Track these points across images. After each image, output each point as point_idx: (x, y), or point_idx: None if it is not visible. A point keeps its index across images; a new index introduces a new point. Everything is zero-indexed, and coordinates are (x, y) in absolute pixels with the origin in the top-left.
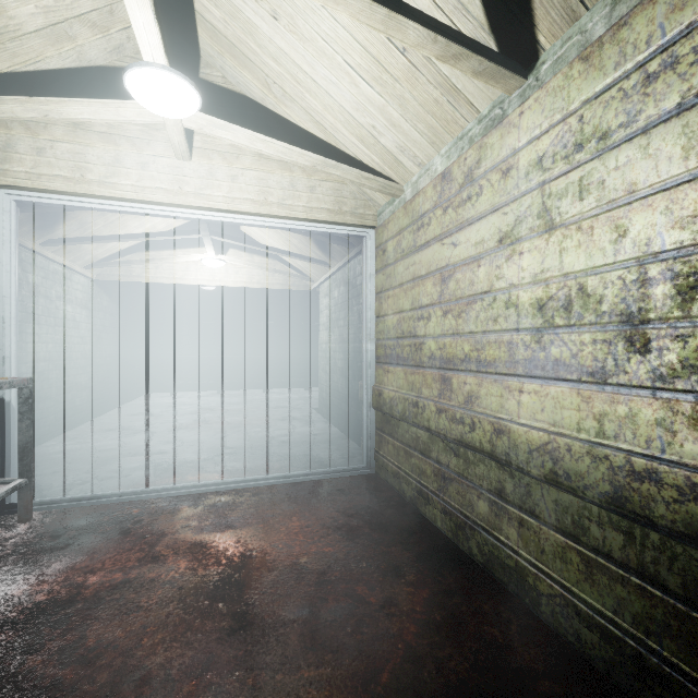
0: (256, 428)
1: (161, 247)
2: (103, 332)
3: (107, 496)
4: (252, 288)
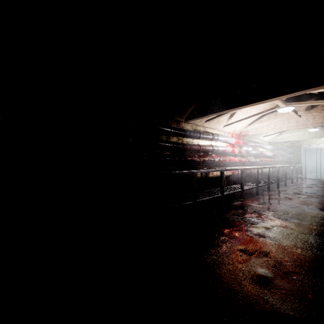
0: None
1: None
2: None
3: (314, 179)
4: None
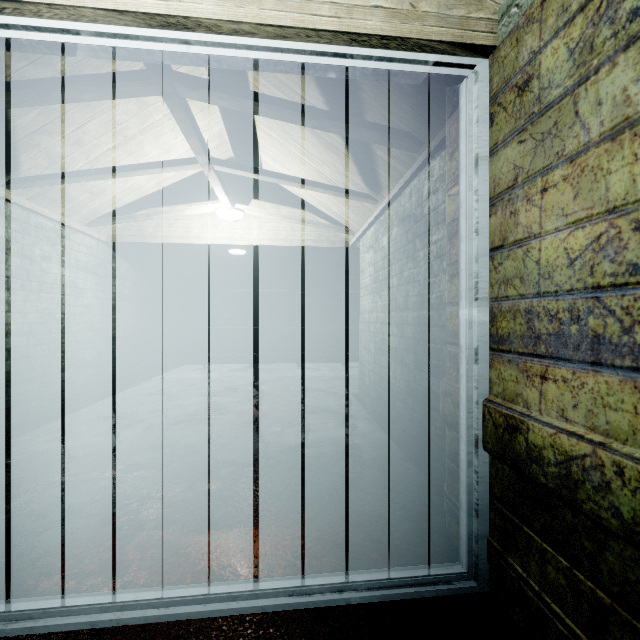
0: (276, 425)
1: (175, 201)
2: (120, 301)
3: None
4: (278, 246)
